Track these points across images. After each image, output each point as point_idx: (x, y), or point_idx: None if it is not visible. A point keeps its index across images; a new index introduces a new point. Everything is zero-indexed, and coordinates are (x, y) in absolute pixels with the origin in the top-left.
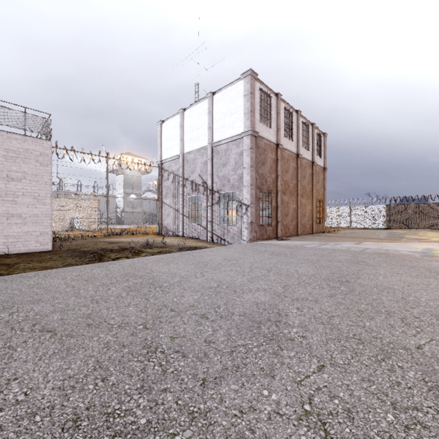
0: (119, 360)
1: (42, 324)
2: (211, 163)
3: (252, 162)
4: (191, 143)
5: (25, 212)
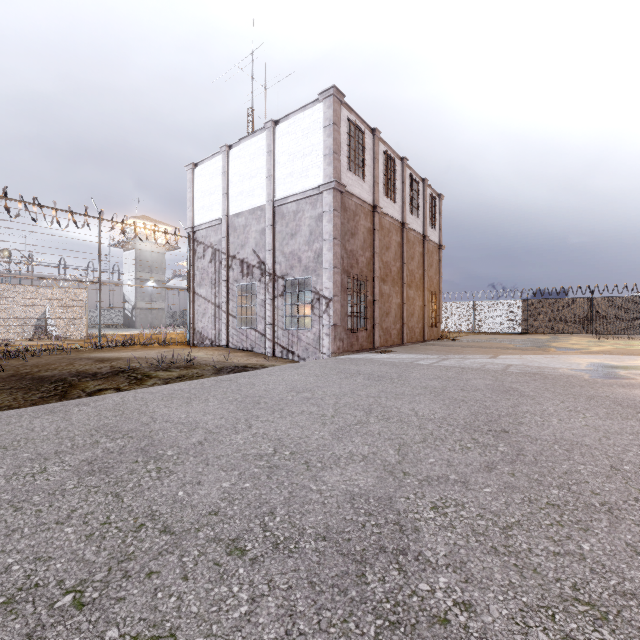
0: None
1: None
2: (272, 232)
3: (336, 231)
4: (240, 199)
5: None
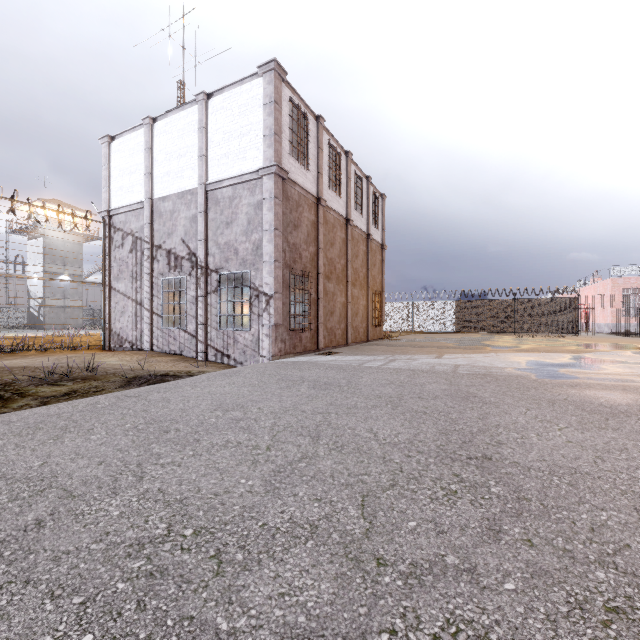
0: None
1: None
2: (205, 220)
3: (277, 221)
4: (166, 181)
5: None
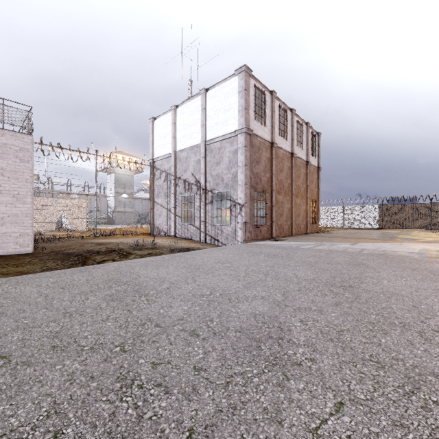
0: (83, 400)
1: None
2: (204, 162)
3: (246, 160)
4: (183, 140)
5: (3, 211)
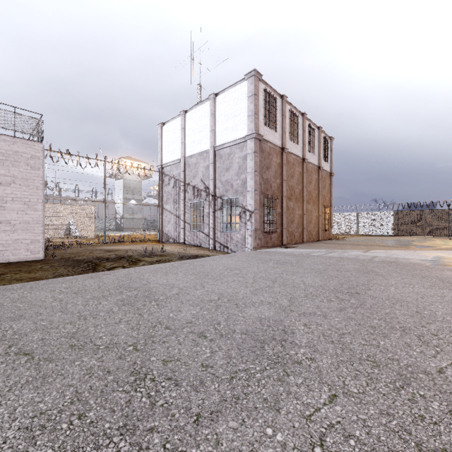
0: (102, 390)
1: (20, 345)
2: (214, 167)
3: (256, 166)
4: (192, 146)
5: (15, 218)
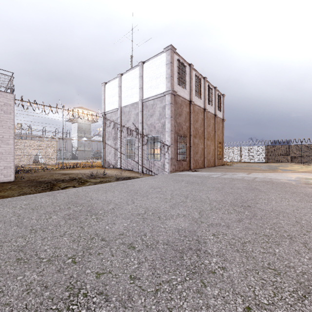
0: (36, 309)
1: None
2: (142, 114)
3: (172, 113)
4: (126, 99)
5: None
